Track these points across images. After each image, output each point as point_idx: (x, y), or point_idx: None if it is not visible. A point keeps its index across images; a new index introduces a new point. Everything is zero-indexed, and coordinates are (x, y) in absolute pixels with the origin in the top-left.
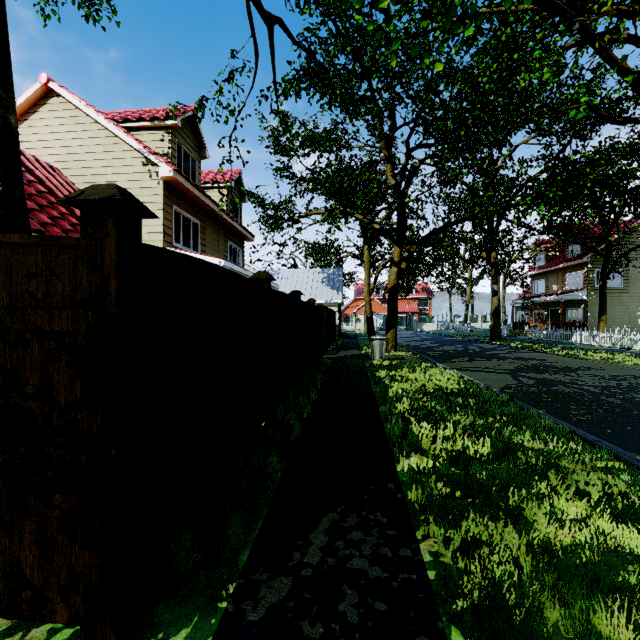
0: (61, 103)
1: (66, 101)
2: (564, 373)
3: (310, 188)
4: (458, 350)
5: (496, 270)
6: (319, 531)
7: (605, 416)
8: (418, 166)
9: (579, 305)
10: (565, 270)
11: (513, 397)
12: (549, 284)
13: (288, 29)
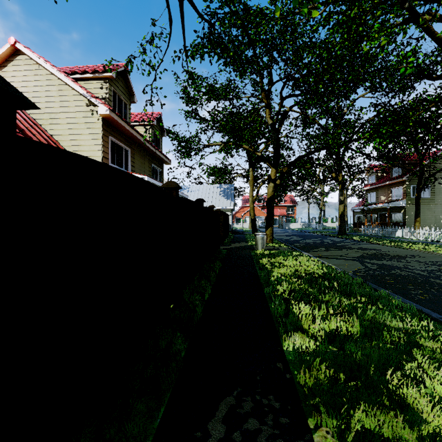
0: (25, 59)
1: (29, 58)
2: (397, 260)
3: (211, 125)
4: (317, 242)
5: (342, 186)
6: (217, 419)
7: (439, 295)
8: (288, 111)
9: (400, 210)
10: (390, 186)
11: (364, 279)
12: (378, 196)
13: (194, 4)
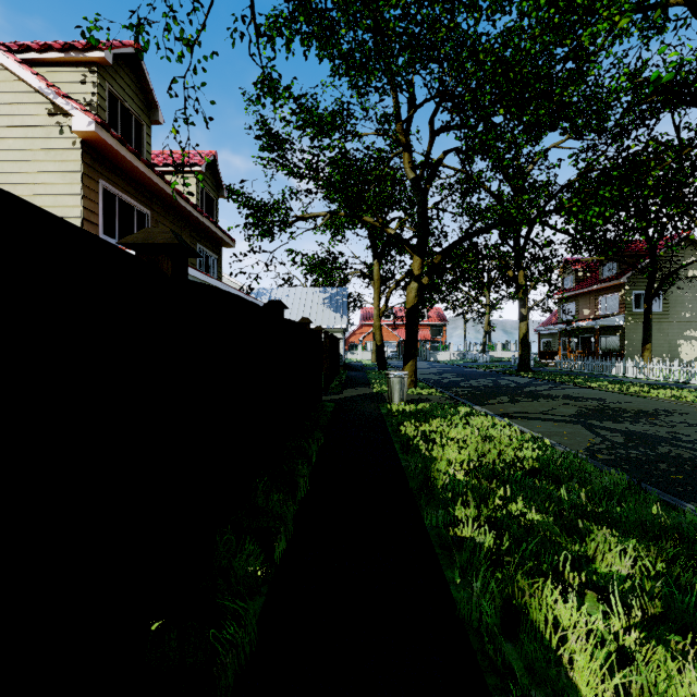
0: None
1: None
2: (647, 421)
3: (306, 176)
4: (489, 386)
5: (524, 291)
6: None
7: None
8: (442, 158)
9: (615, 332)
10: (598, 292)
11: (619, 471)
12: (579, 308)
13: None
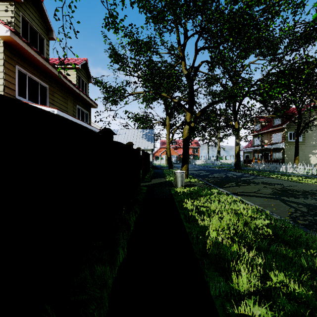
0: None
1: None
2: (312, 197)
3: (133, 71)
4: (223, 177)
5: (238, 131)
6: None
7: None
8: (200, 64)
9: (280, 151)
10: (272, 132)
11: None
12: (263, 139)
13: None
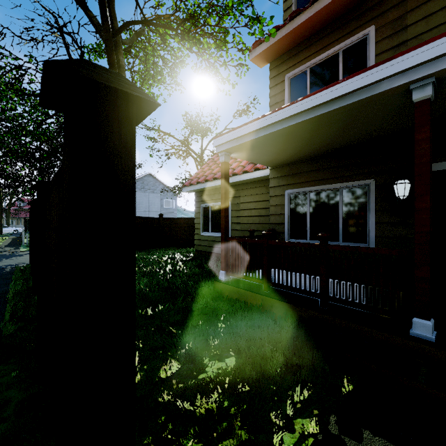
0: None
1: None
2: None
3: None
4: None
5: None
6: None
7: None
8: None
9: None
10: None
11: None
12: None
13: None
